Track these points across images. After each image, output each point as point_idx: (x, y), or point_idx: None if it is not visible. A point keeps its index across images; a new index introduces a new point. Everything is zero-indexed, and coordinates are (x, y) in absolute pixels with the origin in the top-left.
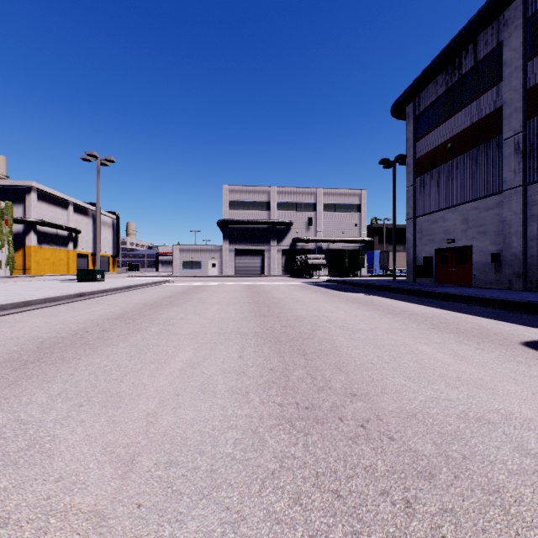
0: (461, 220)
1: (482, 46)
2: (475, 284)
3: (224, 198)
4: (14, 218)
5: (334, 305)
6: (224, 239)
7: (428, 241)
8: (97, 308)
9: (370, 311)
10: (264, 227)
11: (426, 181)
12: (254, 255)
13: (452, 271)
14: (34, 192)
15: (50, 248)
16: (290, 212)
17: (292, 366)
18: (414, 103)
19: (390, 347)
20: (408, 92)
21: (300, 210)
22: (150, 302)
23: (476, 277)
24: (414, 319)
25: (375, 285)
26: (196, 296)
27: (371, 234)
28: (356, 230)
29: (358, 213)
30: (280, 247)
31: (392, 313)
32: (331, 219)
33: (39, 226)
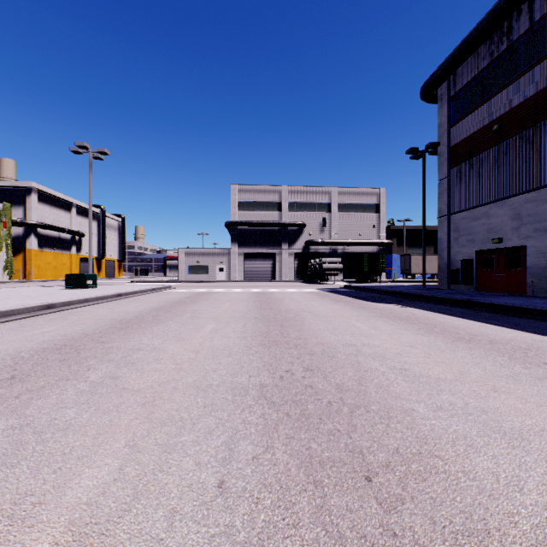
0: (511, 216)
1: (542, 2)
2: (531, 293)
3: (232, 198)
4: (14, 221)
5: (369, 323)
6: (232, 241)
7: (466, 242)
8: (51, 328)
9: (425, 335)
10: (275, 229)
11: (464, 171)
12: (264, 259)
13: (499, 277)
14: (35, 194)
15: (51, 252)
16: (303, 212)
17: (353, 546)
18: (448, 83)
19: (542, 444)
20: (443, 68)
21: (313, 211)
22: (129, 317)
23: (532, 284)
24: (506, 352)
25: (406, 293)
26: (192, 307)
27: (390, 236)
28: (374, 232)
29: (376, 213)
30: (292, 250)
31: (460, 338)
32: (347, 220)
33: (40, 229)
